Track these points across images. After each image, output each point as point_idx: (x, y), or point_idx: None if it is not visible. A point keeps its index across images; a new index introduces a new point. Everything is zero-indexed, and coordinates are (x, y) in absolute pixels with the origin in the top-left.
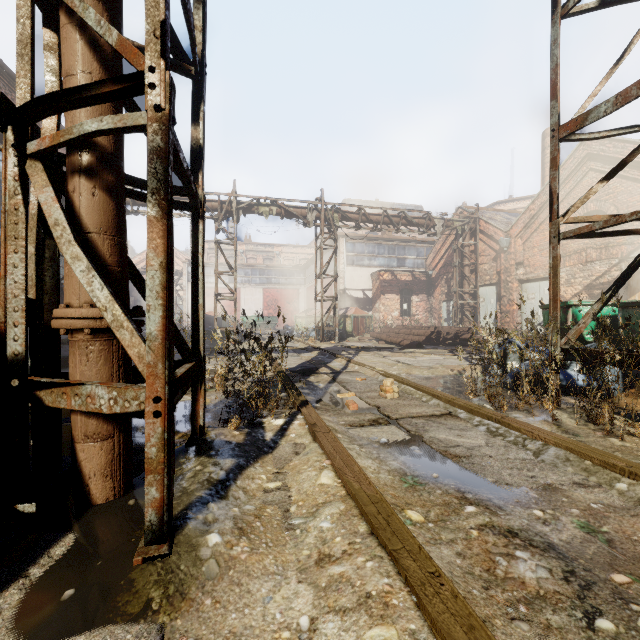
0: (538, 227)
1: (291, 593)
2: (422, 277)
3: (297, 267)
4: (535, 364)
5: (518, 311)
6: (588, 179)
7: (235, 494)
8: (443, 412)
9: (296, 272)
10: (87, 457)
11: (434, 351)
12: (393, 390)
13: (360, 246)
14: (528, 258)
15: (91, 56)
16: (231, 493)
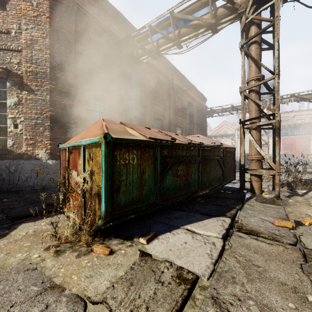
0: None
1: (311, 211)
2: None
3: (308, 123)
4: None
5: None
6: None
7: (292, 199)
8: None
9: (307, 127)
10: (254, 185)
11: None
12: None
13: None
14: None
15: (256, 106)
16: (291, 198)
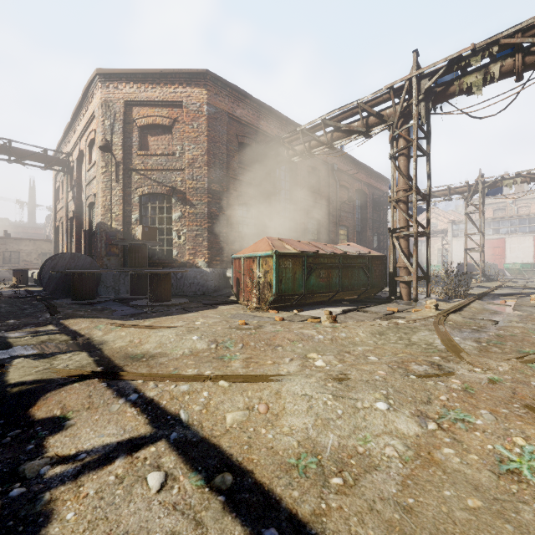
0: None
1: None
2: None
3: None
4: None
5: None
6: None
7: None
8: None
9: None
10: (402, 291)
11: None
12: None
13: None
14: None
15: (403, 216)
16: None
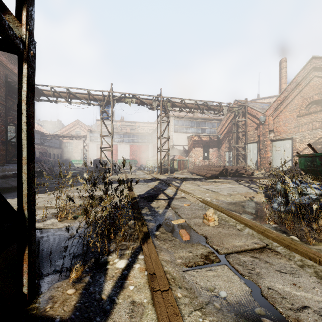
0: (282, 110)
1: None
2: (215, 138)
3: (148, 133)
4: (320, 200)
5: (270, 157)
6: (313, 82)
7: None
8: (261, 245)
9: (147, 136)
10: None
11: (226, 181)
12: (214, 219)
13: (181, 122)
14: (276, 127)
15: None
16: None
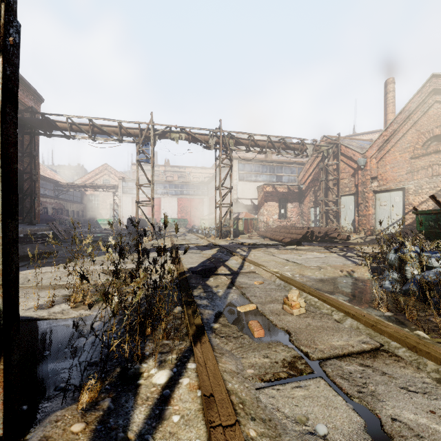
0: (390, 149)
1: None
2: (295, 189)
3: (202, 183)
4: None
5: (373, 215)
6: (433, 109)
7: None
8: (373, 345)
9: (201, 186)
10: None
11: (312, 248)
12: (300, 305)
13: (249, 166)
14: (381, 174)
15: None
16: None
